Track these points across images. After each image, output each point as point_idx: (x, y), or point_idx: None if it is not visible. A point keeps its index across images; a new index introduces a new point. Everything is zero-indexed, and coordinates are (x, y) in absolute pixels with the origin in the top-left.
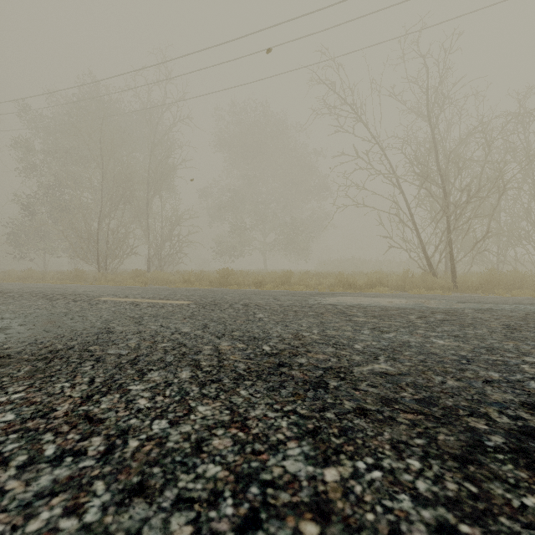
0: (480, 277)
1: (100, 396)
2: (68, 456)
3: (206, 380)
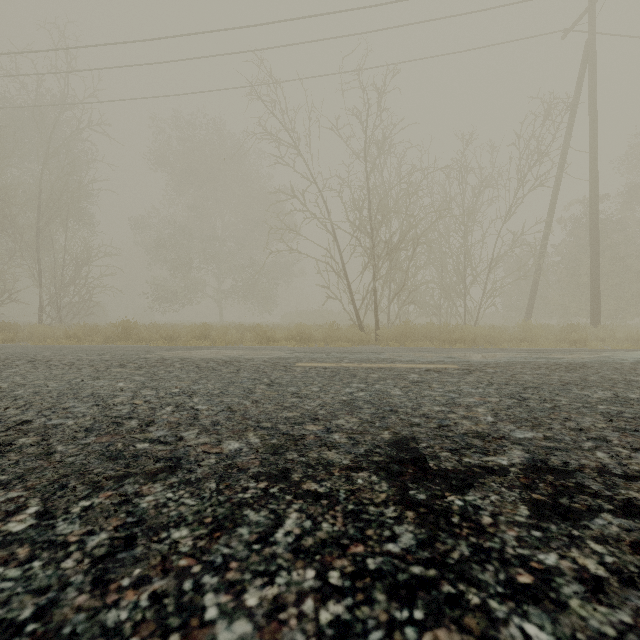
0: (395, 329)
1: None
2: None
3: None
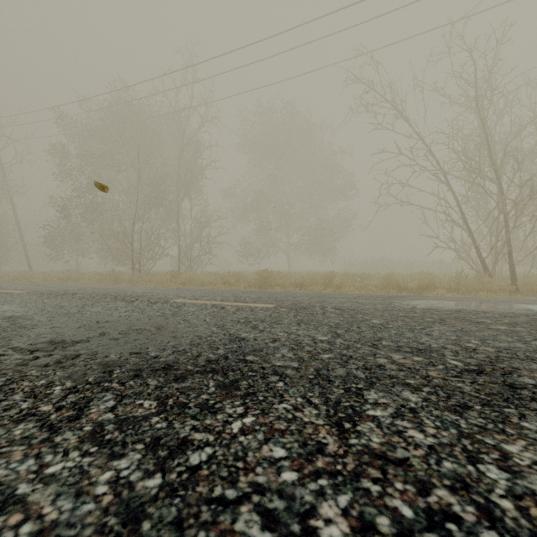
0: None
1: (351, 424)
2: (443, 521)
3: (450, 406)
